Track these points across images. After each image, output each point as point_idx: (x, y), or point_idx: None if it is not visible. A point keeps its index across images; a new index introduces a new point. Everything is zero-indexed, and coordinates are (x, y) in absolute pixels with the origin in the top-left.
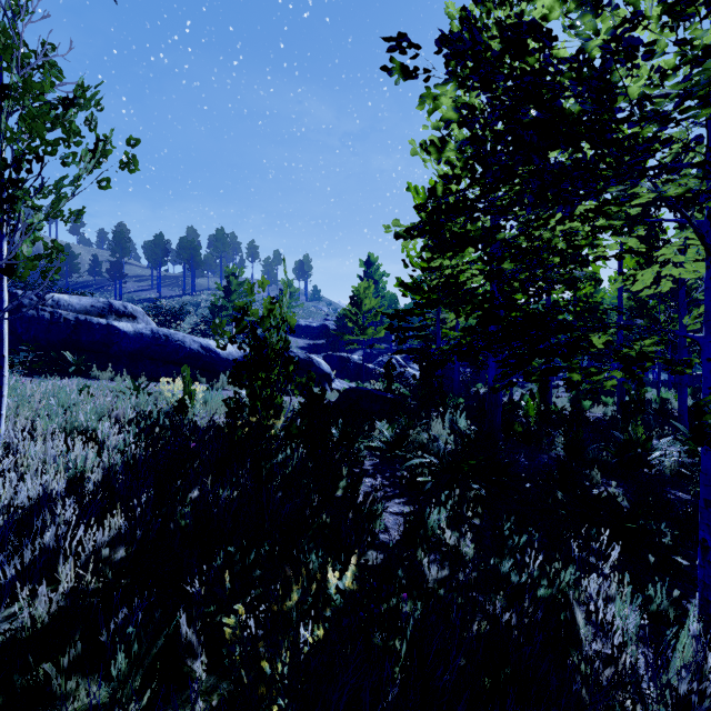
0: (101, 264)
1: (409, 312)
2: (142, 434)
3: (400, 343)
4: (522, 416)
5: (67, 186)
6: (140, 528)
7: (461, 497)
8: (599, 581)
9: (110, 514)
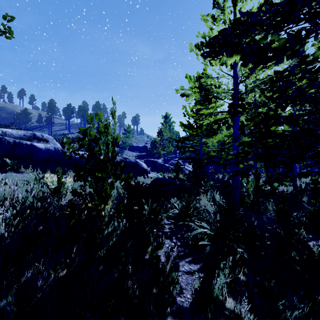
0: (42, 118)
1: (186, 139)
2: (12, 217)
3: (182, 154)
4: (244, 191)
5: None
6: None
7: (232, 261)
8: None
9: None
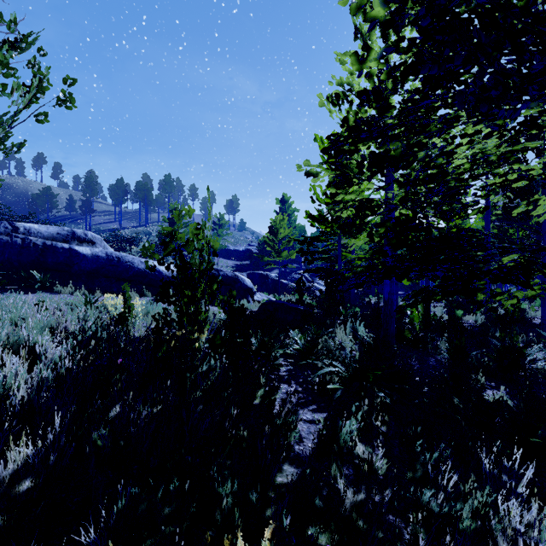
0: (75, 202)
1: (316, 239)
2: (77, 348)
3: (308, 264)
4: (408, 322)
5: (7, 120)
6: (53, 452)
7: (369, 406)
8: (520, 508)
9: (23, 438)
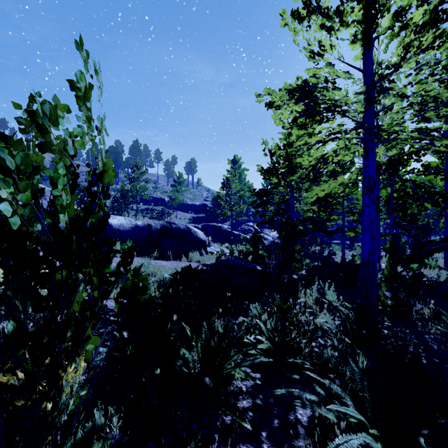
0: None
1: (268, 191)
2: None
3: (260, 216)
4: None
5: None
6: None
7: None
8: None
9: None
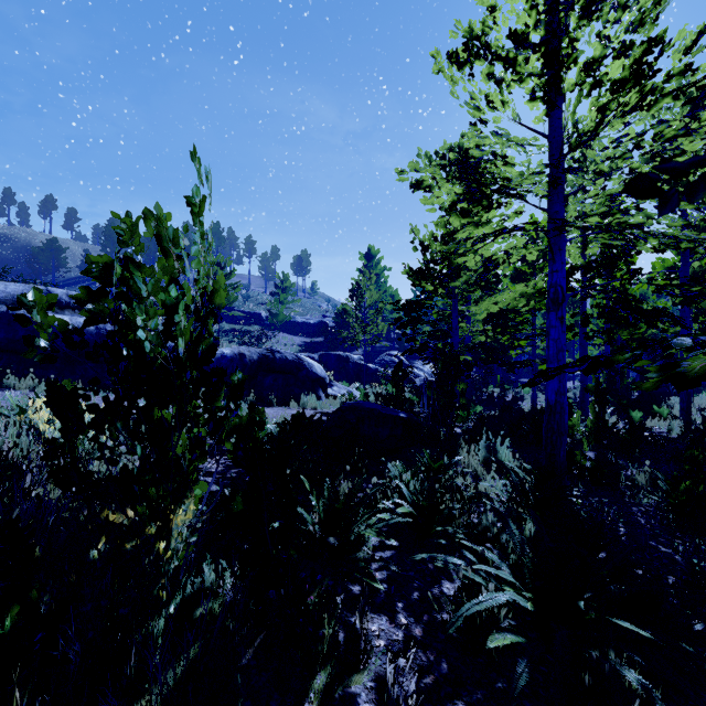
0: None
1: (419, 304)
2: None
3: (408, 341)
4: None
5: None
6: None
7: None
8: None
9: None
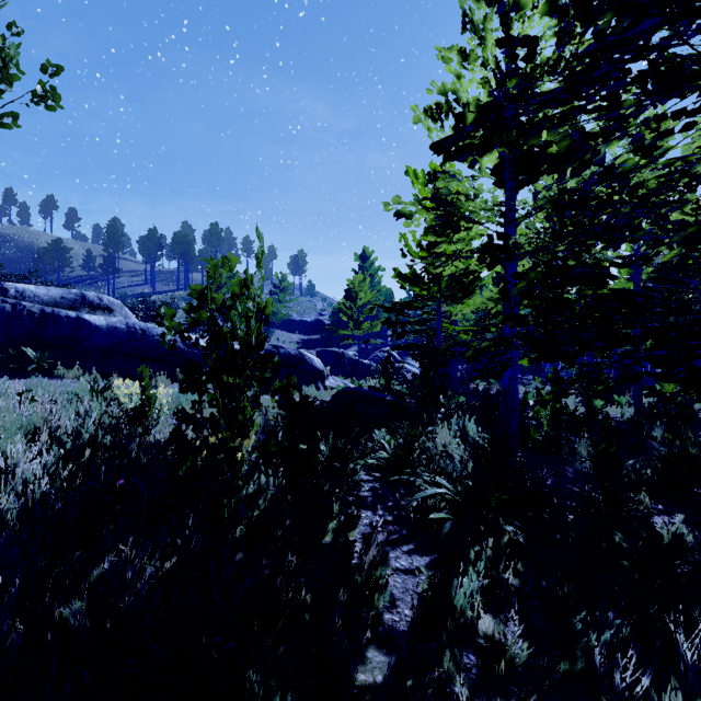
0: (95, 259)
1: (407, 305)
2: (60, 462)
3: (398, 338)
4: (531, 417)
5: None
6: None
7: (494, 549)
8: None
9: None
